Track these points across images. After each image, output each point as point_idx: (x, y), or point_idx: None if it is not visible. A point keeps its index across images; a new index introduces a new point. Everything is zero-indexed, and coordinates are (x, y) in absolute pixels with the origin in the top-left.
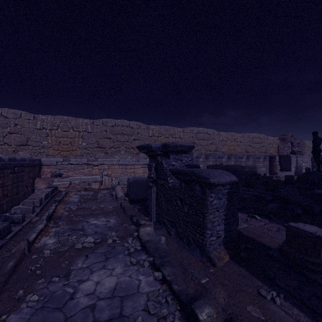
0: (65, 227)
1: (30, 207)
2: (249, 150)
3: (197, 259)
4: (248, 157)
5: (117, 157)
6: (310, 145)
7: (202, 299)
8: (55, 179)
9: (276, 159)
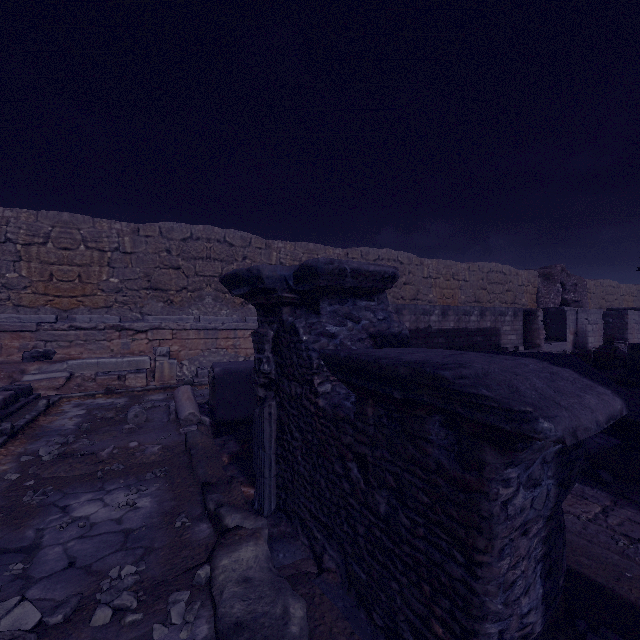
0: None
1: None
2: (483, 297)
3: None
4: (482, 312)
5: (195, 311)
6: (596, 289)
7: None
8: (30, 366)
9: (539, 317)
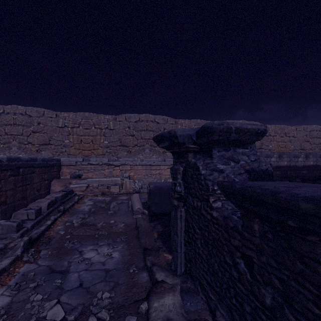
0: (45, 262)
1: (14, 223)
2: (306, 146)
3: None
4: (307, 155)
5: (141, 156)
6: None
7: None
8: (73, 181)
9: None
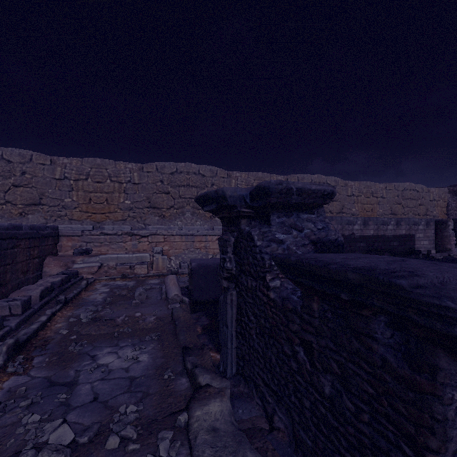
0: (40, 373)
1: None
2: (398, 210)
3: None
4: (398, 222)
5: (179, 222)
6: None
7: None
8: (77, 258)
9: (450, 226)
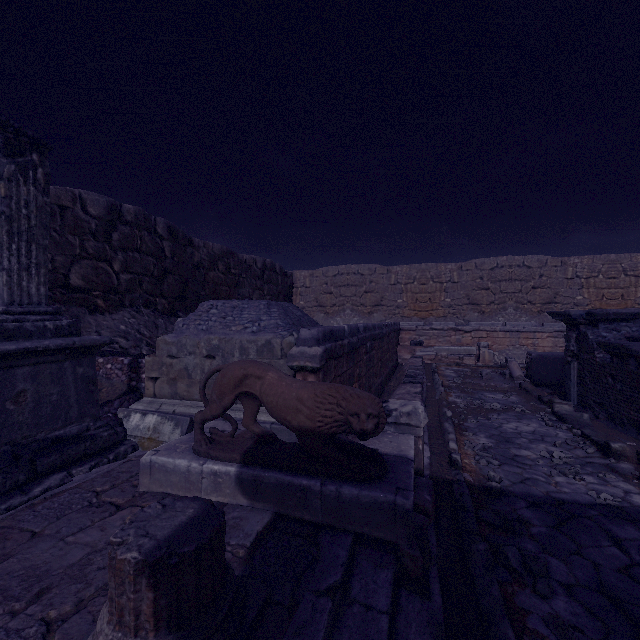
0: (462, 394)
1: (421, 372)
2: None
3: (630, 436)
4: None
5: (500, 318)
6: None
7: (618, 441)
8: (416, 348)
9: None
